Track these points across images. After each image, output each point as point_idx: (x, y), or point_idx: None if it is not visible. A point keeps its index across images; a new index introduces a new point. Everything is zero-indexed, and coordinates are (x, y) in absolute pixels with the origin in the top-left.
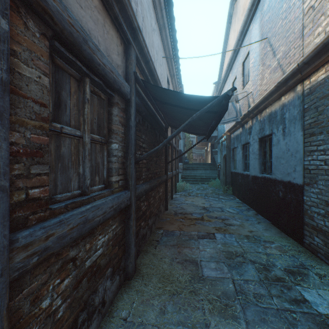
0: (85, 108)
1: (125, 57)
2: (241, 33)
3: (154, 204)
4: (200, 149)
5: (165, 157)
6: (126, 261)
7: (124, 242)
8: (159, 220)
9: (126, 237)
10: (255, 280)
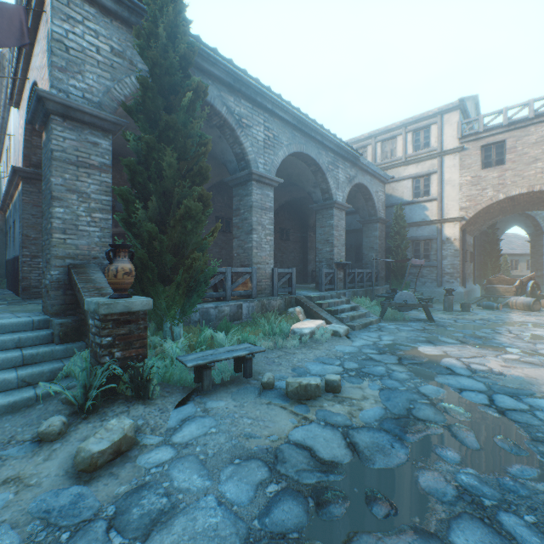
0: None
1: None
2: (6, 107)
3: None
4: None
5: None
6: None
7: None
8: None
9: None
10: None
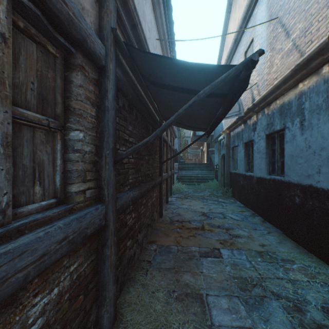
0: None
1: (98, 4)
2: (244, 19)
3: (146, 213)
4: (195, 149)
5: (159, 156)
6: (100, 309)
7: (97, 282)
8: (152, 231)
9: (100, 273)
10: None
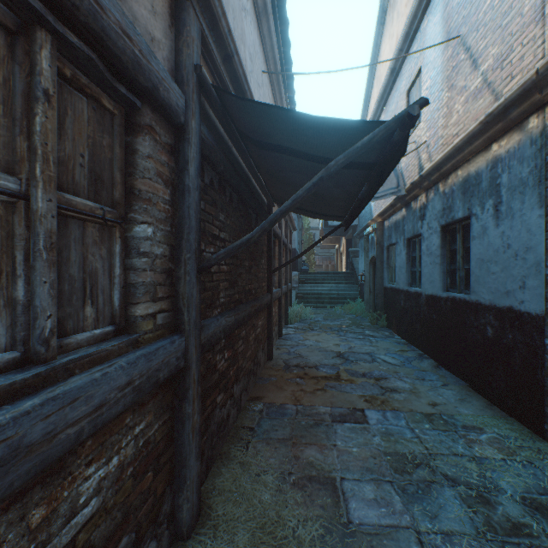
0: (36, 114)
1: (173, 29)
2: (406, 37)
3: (246, 352)
4: (327, 249)
5: (267, 261)
6: (177, 496)
7: (172, 455)
8: (256, 382)
9: (177, 441)
10: (466, 532)
